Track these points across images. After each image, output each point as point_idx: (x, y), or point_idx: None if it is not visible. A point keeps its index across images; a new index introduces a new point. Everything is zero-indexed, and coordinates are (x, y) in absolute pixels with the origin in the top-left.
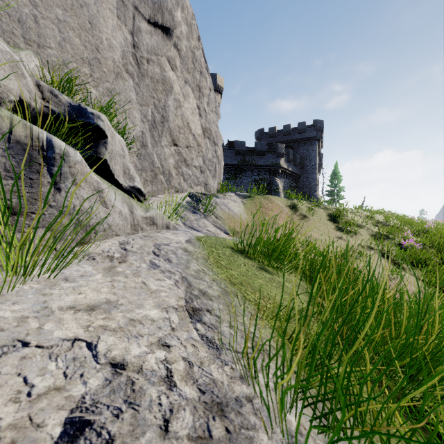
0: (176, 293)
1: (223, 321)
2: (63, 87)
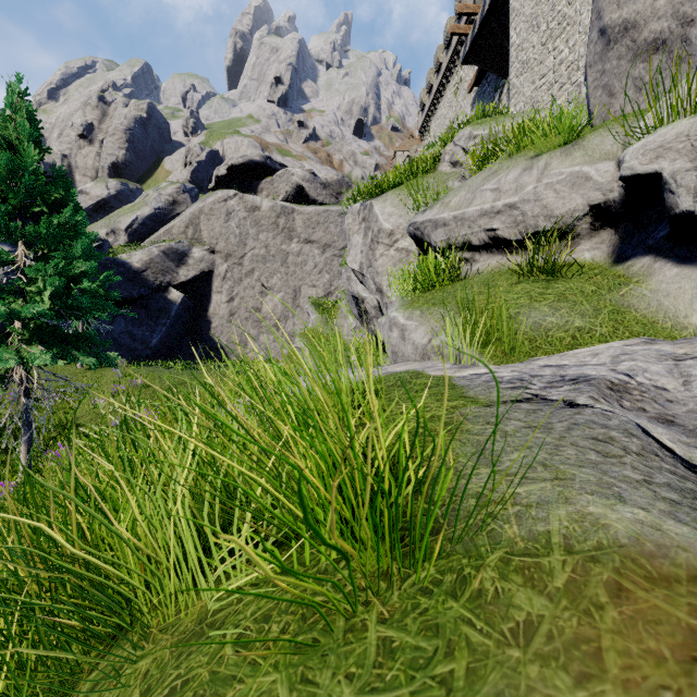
0: None
1: None
2: (693, 100)
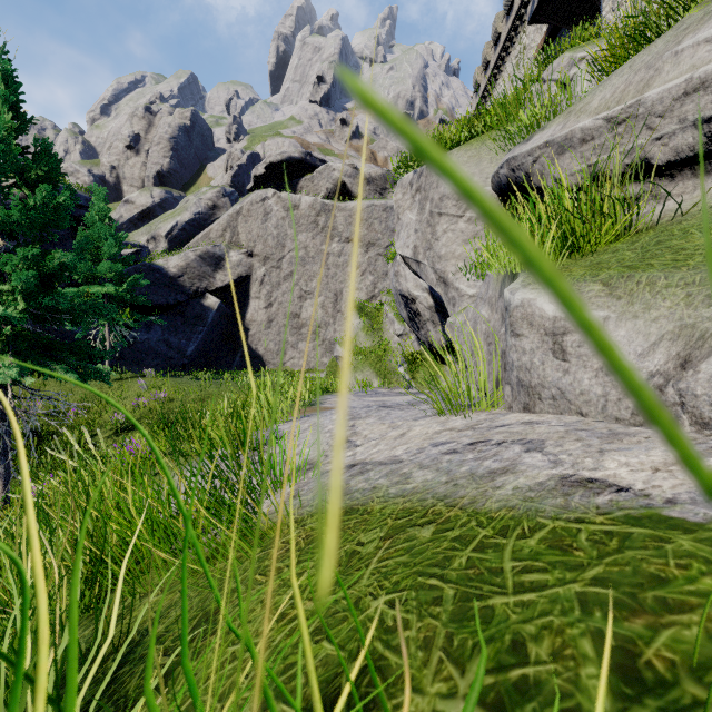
0: (380, 456)
1: (328, 479)
2: None
